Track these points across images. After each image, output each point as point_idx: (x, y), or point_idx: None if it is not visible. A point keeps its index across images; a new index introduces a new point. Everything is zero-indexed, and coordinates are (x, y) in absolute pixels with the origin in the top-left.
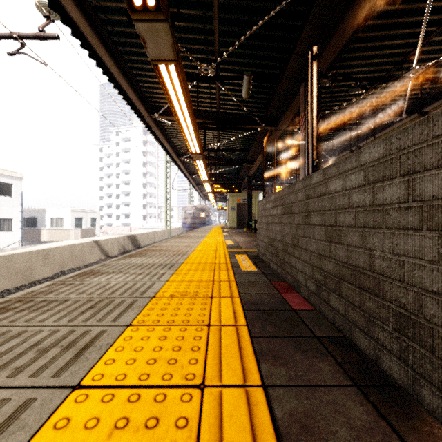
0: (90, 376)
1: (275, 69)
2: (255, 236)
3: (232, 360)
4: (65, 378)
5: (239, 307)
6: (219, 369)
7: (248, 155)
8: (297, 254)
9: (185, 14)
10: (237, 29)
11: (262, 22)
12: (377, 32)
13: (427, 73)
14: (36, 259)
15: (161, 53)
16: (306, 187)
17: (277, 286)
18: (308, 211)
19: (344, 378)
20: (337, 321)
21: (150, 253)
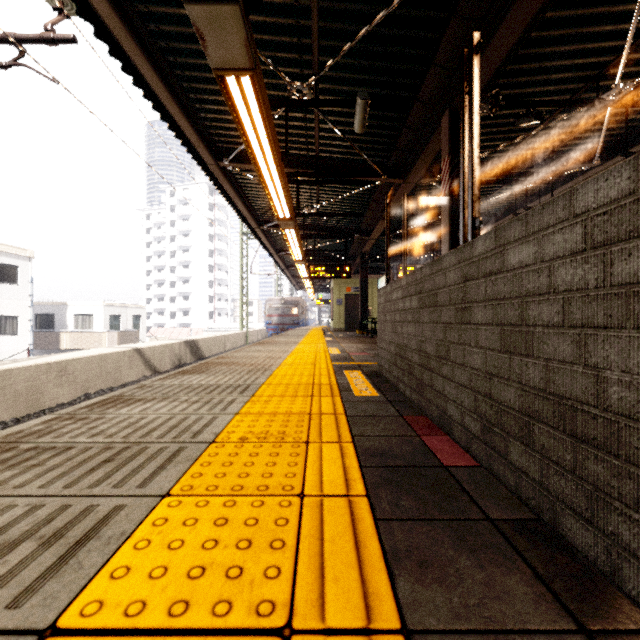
0: (77, 606)
1: (404, 89)
2: (373, 342)
3: (343, 570)
4: (31, 609)
5: (354, 461)
6: (319, 589)
7: (362, 222)
8: (446, 372)
9: (267, 3)
10: (347, 26)
11: (386, 12)
12: (561, 29)
13: (633, 96)
14: (48, 376)
15: (228, 57)
16: (464, 262)
17: (413, 424)
18: (467, 301)
19: (558, 612)
20: (524, 490)
21: (214, 367)
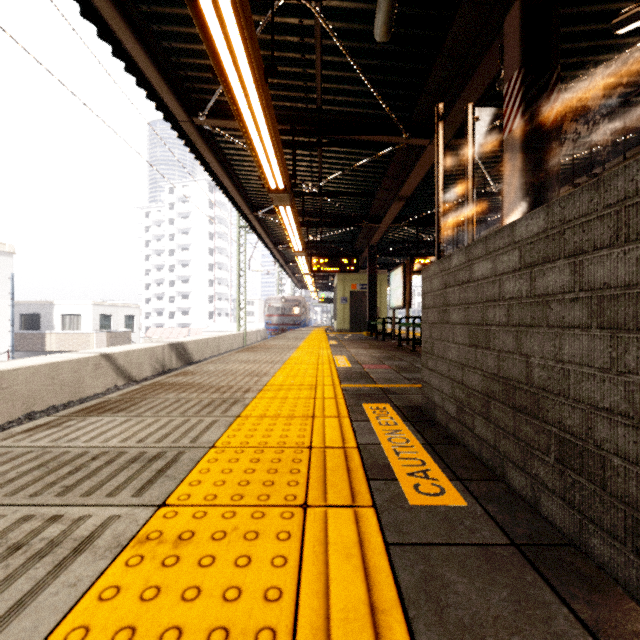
0: None
1: None
2: (387, 347)
3: None
4: None
5: None
6: None
7: (371, 206)
8: None
9: None
10: None
11: None
12: None
13: None
14: None
15: None
16: None
17: None
18: None
19: None
20: None
21: (156, 395)
